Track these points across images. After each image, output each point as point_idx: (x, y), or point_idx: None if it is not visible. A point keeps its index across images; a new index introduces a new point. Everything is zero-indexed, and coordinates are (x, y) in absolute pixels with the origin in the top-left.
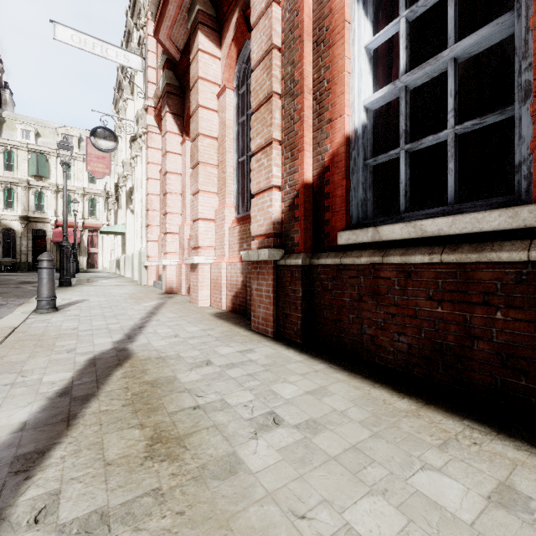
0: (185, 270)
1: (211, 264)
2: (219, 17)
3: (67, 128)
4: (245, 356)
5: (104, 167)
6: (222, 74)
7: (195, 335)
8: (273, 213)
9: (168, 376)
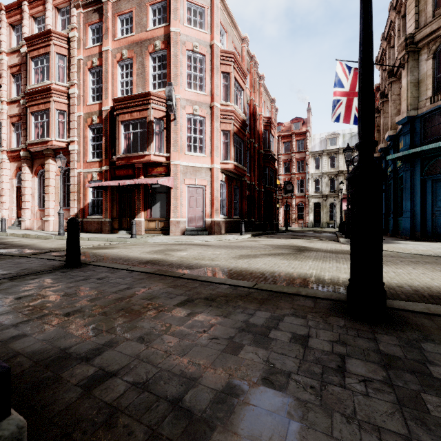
0: (36, 221)
1: (53, 220)
2: (56, 155)
3: None
4: None
5: None
6: (57, 169)
7: None
8: (76, 212)
9: None
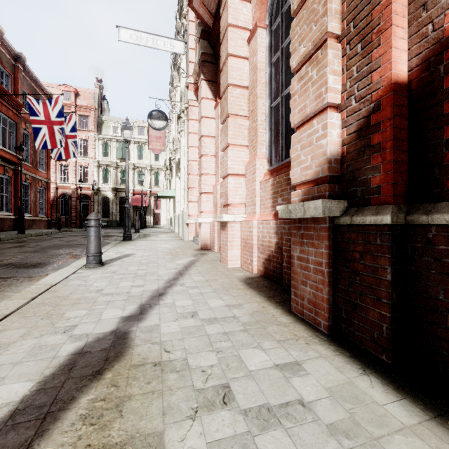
0: (218, 227)
1: (241, 222)
2: None
3: (140, 122)
4: (290, 384)
5: (160, 145)
6: (253, 17)
7: (217, 315)
8: (328, 145)
9: (150, 432)
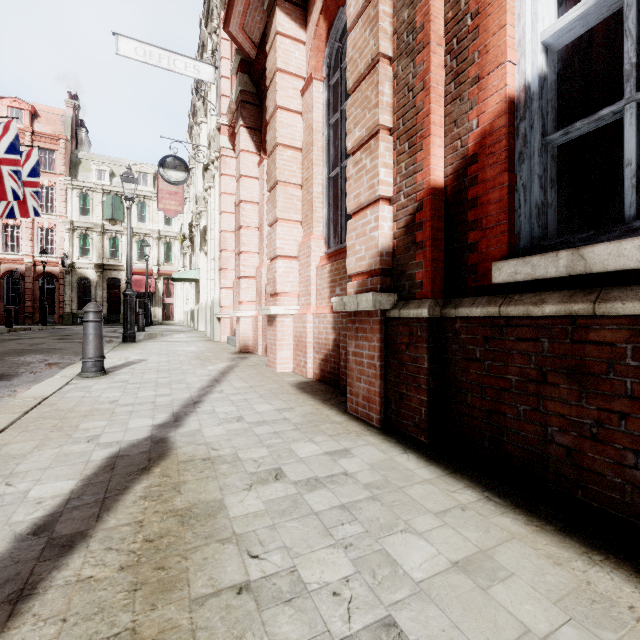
0: (262, 323)
1: (293, 316)
2: None
3: (142, 165)
4: (337, 463)
5: (176, 205)
6: (307, 63)
7: (266, 418)
8: (380, 238)
9: (211, 500)
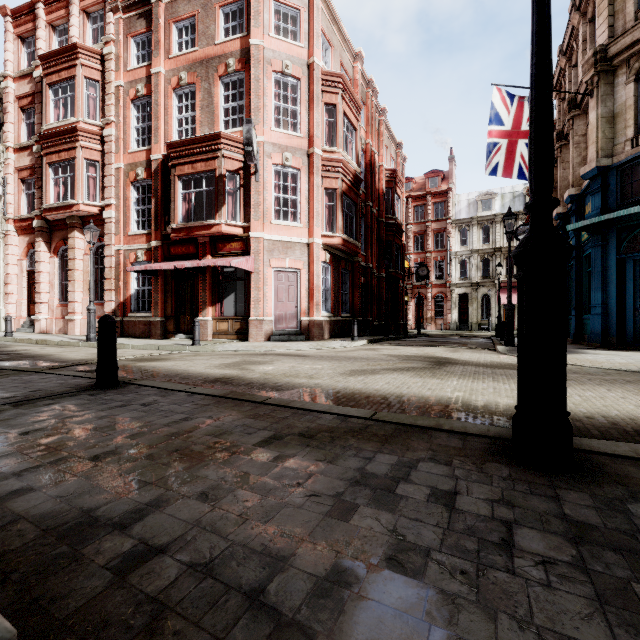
0: (56, 321)
1: (81, 319)
2: (85, 225)
3: None
4: None
5: None
6: (85, 246)
7: None
8: (113, 307)
9: None
